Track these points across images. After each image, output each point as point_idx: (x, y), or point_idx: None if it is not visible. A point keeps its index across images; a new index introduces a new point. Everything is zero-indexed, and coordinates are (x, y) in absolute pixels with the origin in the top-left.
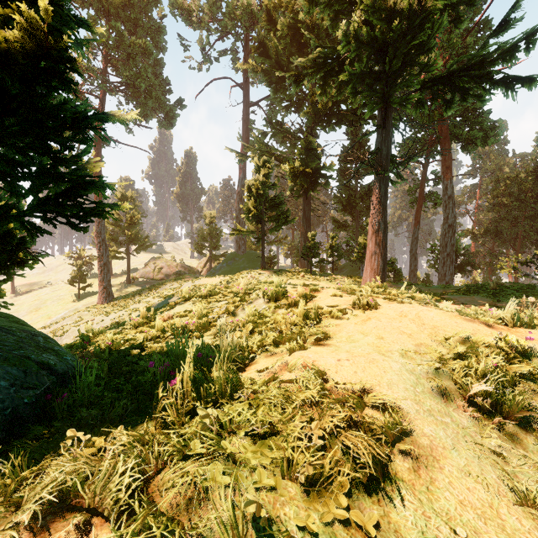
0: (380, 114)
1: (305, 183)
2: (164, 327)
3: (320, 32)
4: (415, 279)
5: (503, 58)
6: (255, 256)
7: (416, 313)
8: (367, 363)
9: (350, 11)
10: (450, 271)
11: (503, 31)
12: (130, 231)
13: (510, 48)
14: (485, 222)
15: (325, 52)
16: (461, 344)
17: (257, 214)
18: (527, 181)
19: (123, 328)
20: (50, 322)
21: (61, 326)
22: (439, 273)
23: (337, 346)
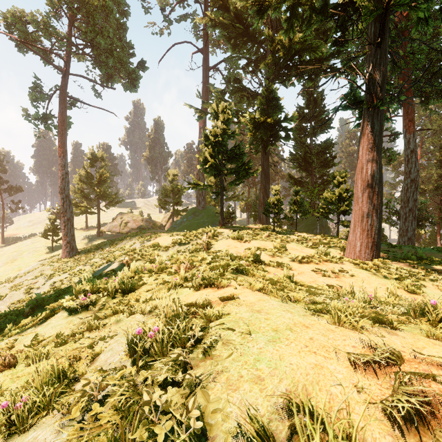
0: (372, 30)
1: (265, 137)
2: None
3: None
4: None
5: None
6: (214, 211)
7: None
8: None
9: None
10: (412, 227)
11: None
12: (99, 188)
13: None
14: (433, 178)
15: None
16: None
17: (215, 165)
18: None
19: None
20: (18, 275)
21: (21, 281)
22: (400, 229)
23: None
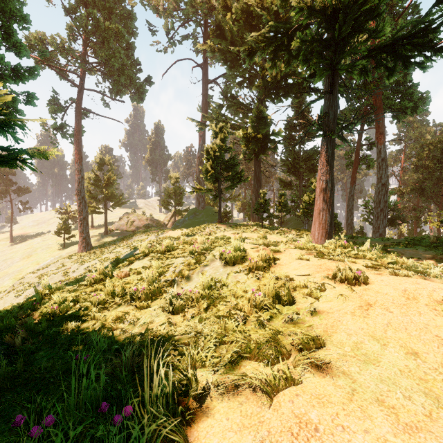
0: (327, 81)
1: (256, 148)
2: (114, 289)
3: (270, 15)
4: (352, 231)
5: None
6: (213, 211)
7: (428, 293)
8: None
9: None
10: (383, 225)
11: None
12: (107, 190)
13: None
14: (410, 182)
15: (276, 26)
16: None
17: (214, 174)
18: None
19: (80, 284)
20: (38, 267)
21: (46, 272)
22: (373, 226)
23: (349, 376)
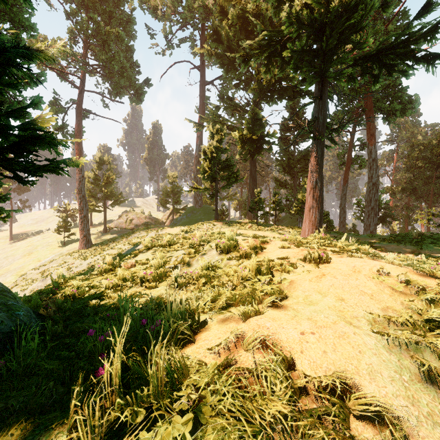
0: (317, 88)
1: (252, 148)
2: (125, 275)
3: (265, 21)
4: (344, 229)
5: (425, 38)
6: (210, 210)
7: (369, 268)
8: (337, 338)
9: (290, 0)
10: (374, 222)
11: (425, 13)
12: (106, 189)
13: (431, 28)
14: (402, 181)
15: (270, 35)
16: (429, 306)
17: (211, 174)
18: (438, 146)
19: (91, 274)
20: (40, 264)
21: (48, 268)
22: (364, 224)
23: (295, 310)
